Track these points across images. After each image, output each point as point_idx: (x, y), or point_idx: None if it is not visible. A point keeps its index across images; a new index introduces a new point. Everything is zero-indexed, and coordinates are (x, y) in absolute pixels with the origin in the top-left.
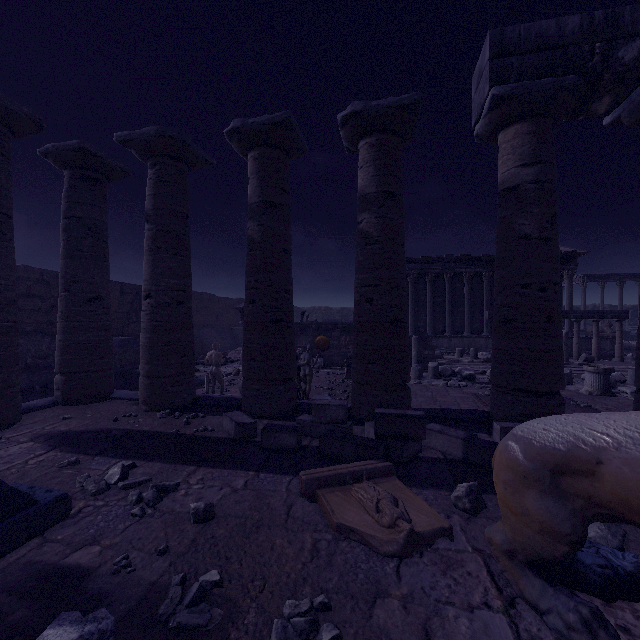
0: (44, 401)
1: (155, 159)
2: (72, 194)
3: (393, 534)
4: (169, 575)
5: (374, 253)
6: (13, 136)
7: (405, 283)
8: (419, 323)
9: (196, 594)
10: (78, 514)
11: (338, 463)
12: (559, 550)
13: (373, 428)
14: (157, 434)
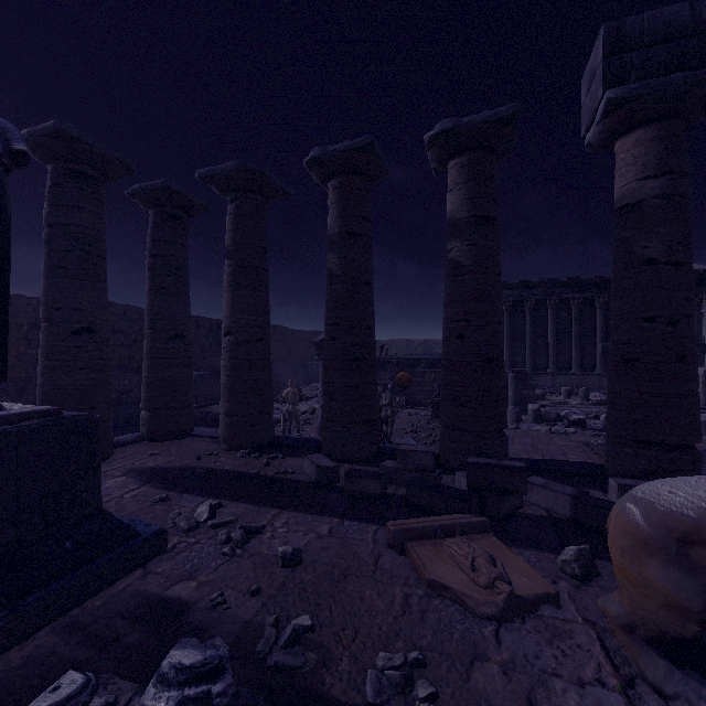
0: (132, 436)
1: (235, 194)
2: (157, 233)
3: (491, 595)
4: (262, 615)
5: (465, 285)
6: (106, 180)
7: (501, 317)
8: (516, 358)
9: (290, 636)
10: (173, 549)
11: (427, 515)
12: (688, 629)
13: (465, 478)
14: (239, 474)
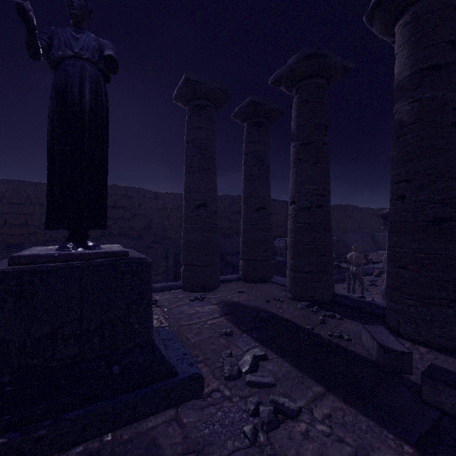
0: (234, 276)
1: (298, 85)
2: (248, 137)
3: None
4: None
5: None
6: (216, 108)
7: None
8: None
9: None
10: (208, 397)
11: None
12: None
13: None
14: (293, 326)
